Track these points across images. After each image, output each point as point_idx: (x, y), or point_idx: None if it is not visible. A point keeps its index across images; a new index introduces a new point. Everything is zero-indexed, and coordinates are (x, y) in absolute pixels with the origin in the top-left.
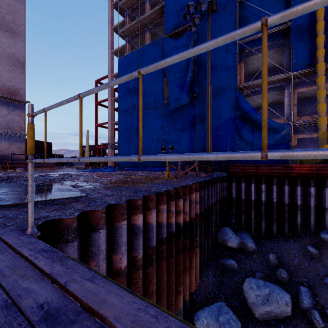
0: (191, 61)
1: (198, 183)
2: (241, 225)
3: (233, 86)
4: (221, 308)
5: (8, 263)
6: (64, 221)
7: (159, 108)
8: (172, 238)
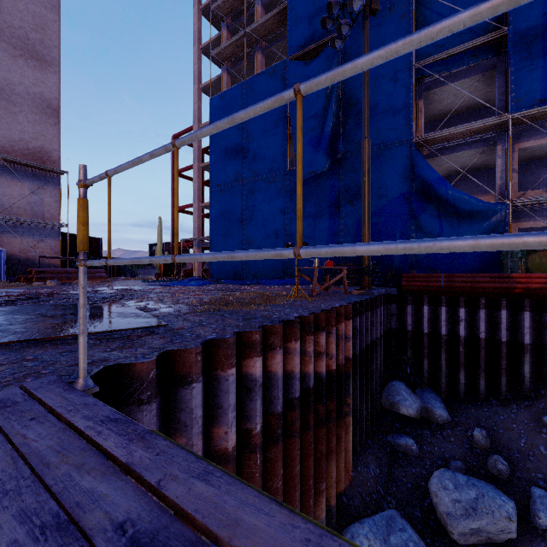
0: (333, 99)
1: (350, 305)
2: (421, 377)
3: (405, 140)
4: (392, 521)
5: (52, 442)
6: (136, 368)
7: (278, 179)
8: (308, 399)
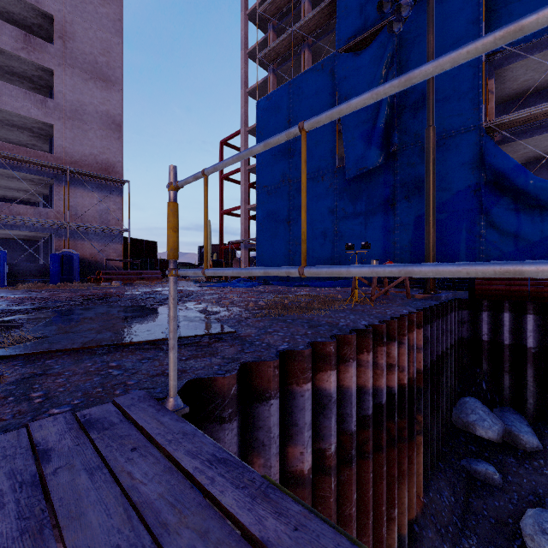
0: None
1: (421, 311)
2: (501, 395)
3: (473, 126)
4: None
5: (162, 488)
6: (217, 383)
7: (326, 178)
8: (380, 416)
